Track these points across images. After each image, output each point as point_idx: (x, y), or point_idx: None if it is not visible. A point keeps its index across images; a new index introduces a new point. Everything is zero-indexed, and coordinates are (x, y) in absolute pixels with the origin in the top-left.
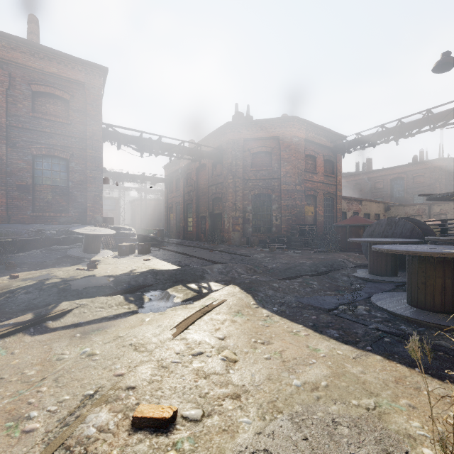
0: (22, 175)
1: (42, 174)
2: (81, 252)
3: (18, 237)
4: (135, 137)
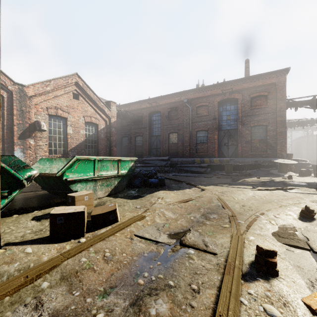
0: (246, 136)
1: (254, 135)
2: (276, 172)
3: (247, 163)
4: (309, 100)
